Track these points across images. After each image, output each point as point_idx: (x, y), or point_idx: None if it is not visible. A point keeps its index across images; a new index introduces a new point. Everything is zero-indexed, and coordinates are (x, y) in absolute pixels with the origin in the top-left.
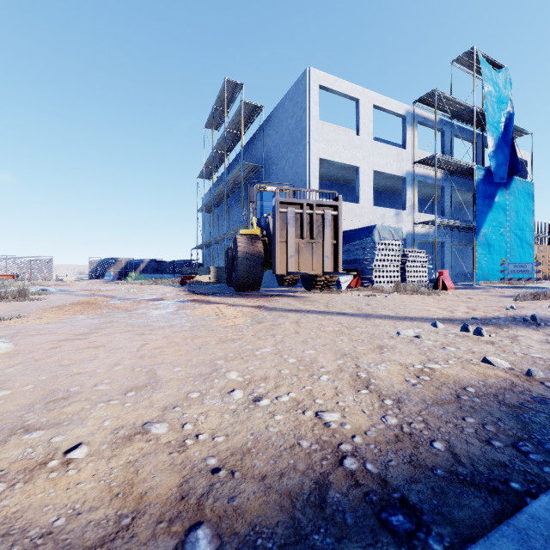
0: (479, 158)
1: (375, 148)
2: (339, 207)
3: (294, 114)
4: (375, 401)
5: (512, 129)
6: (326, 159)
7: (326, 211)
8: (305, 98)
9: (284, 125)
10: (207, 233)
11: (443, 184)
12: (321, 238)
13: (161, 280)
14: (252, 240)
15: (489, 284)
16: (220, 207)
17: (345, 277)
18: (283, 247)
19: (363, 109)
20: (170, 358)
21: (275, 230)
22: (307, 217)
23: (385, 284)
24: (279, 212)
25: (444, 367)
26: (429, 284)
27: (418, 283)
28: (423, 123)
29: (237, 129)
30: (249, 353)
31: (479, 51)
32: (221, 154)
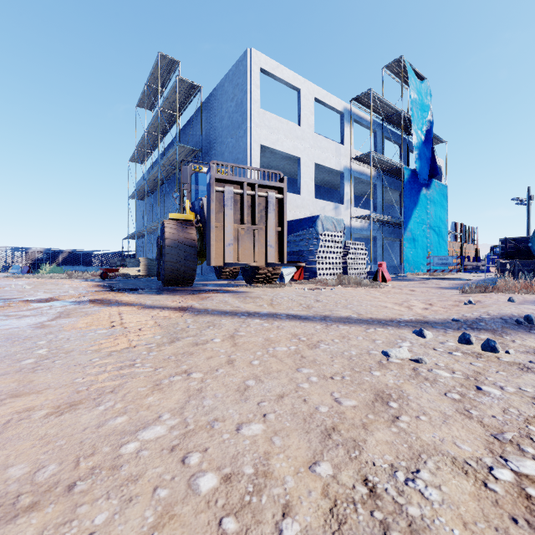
0: (405, 160)
1: (315, 140)
2: (284, 189)
3: (234, 96)
4: None
5: (432, 135)
6: (267, 146)
7: (270, 193)
8: (246, 80)
9: (223, 107)
10: (141, 222)
11: (376, 181)
12: (264, 224)
13: (79, 273)
14: (183, 225)
15: (415, 276)
16: (155, 194)
17: (289, 269)
18: (219, 233)
19: (304, 100)
20: None
21: (209, 213)
22: (248, 200)
23: (328, 277)
24: (215, 191)
25: None
26: (368, 276)
27: (358, 275)
28: (358, 122)
29: (173, 109)
30: (105, 454)
31: (407, 60)
32: (155, 136)
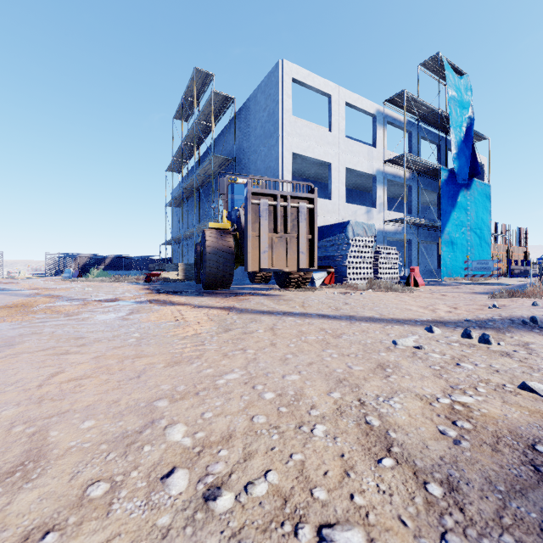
0: (442, 160)
1: (347, 145)
2: (314, 200)
3: (266, 107)
4: (414, 490)
5: (473, 133)
6: (299, 154)
7: (302, 204)
8: (278, 90)
9: (256, 117)
10: (177, 228)
11: (411, 183)
12: (296, 233)
13: (125, 277)
14: (222, 234)
15: (453, 281)
16: (190, 202)
17: (319, 273)
18: (255, 241)
19: (335, 105)
20: (85, 400)
21: (246, 223)
22: (281, 210)
23: (358, 281)
24: (251, 204)
25: (479, 401)
26: (400, 281)
27: (389, 279)
28: (392, 123)
29: (208, 120)
30: (209, 383)
31: (444, 56)
32: (191, 146)
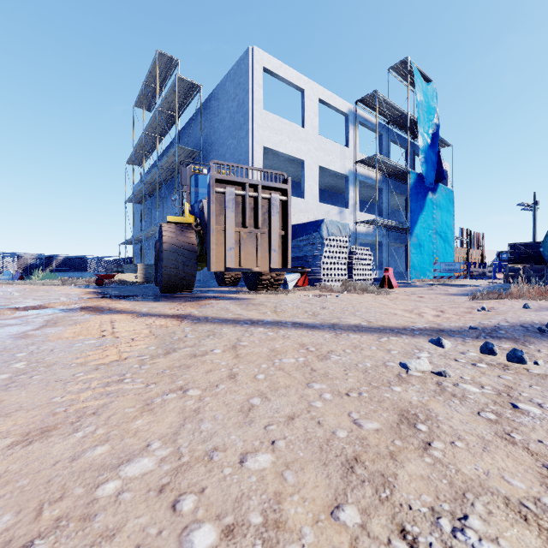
0: (410, 164)
1: (319, 142)
2: (288, 191)
3: (236, 96)
4: None
5: (439, 139)
6: (270, 148)
7: (274, 195)
8: (248, 79)
9: (224, 107)
10: (139, 227)
11: (381, 185)
12: (268, 228)
13: (72, 280)
14: (182, 229)
15: (422, 282)
16: (153, 198)
17: (292, 275)
18: (220, 236)
19: (308, 101)
20: None
21: (209, 215)
22: (250, 202)
23: (333, 283)
24: (215, 192)
25: None
26: (374, 283)
27: (364, 281)
28: (364, 124)
29: (172, 109)
30: (77, 499)
31: (413, 61)
32: (153, 137)
